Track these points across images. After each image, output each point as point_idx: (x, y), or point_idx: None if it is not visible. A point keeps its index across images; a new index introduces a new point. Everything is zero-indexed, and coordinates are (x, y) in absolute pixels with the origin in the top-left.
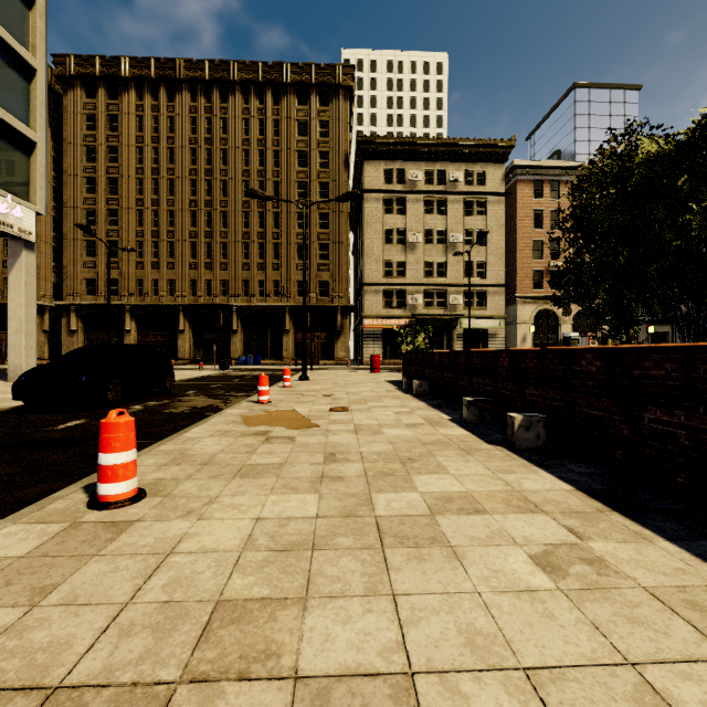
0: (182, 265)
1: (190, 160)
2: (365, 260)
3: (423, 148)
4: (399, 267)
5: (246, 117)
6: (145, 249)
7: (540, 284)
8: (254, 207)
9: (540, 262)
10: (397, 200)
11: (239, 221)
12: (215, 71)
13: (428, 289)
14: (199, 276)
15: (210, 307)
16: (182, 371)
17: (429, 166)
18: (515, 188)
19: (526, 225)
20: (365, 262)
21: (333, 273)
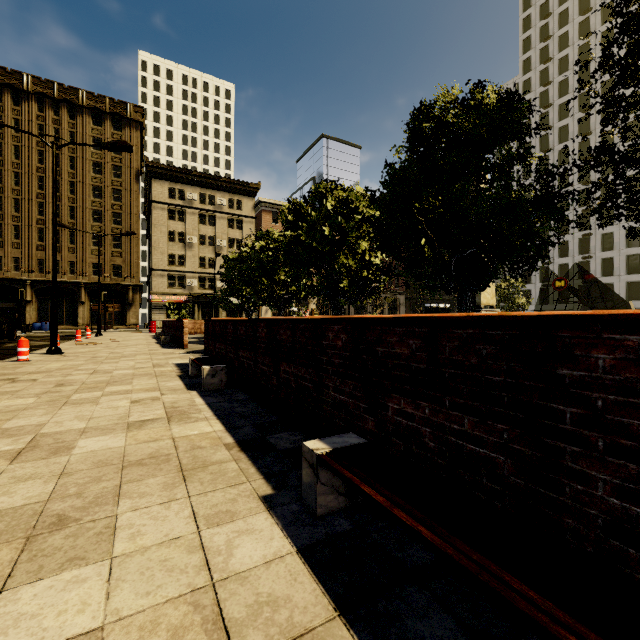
0: None
1: None
2: (152, 251)
3: (198, 178)
4: (180, 259)
5: (41, 123)
6: None
7: None
8: (49, 199)
9: None
10: (178, 211)
11: (33, 209)
12: (7, 77)
13: (202, 276)
14: None
15: (1, 280)
16: None
17: (202, 191)
18: (261, 214)
19: None
20: (152, 253)
21: (125, 259)
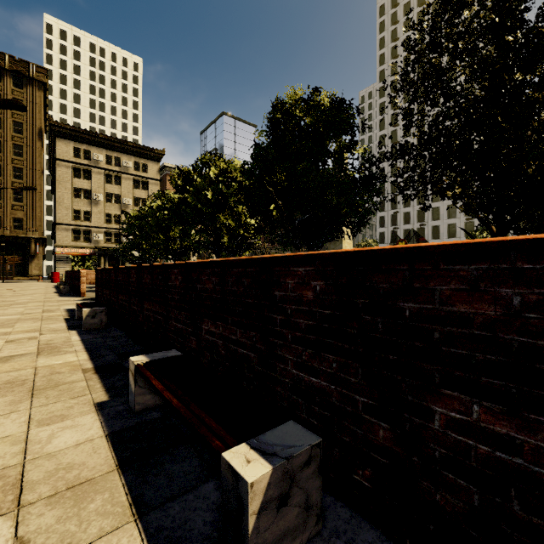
0: None
1: None
2: (57, 206)
3: (104, 141)
4: (86, 215)
5: None
6: None
7: None
8: None
9: None
10: (84, 170)
11: None
12: None
13: (108, 231)
14: None
15: None
16: None
17: (109, 153)
18: (166, 178)
19: None
20: (57, 208)
21: (27, 213)
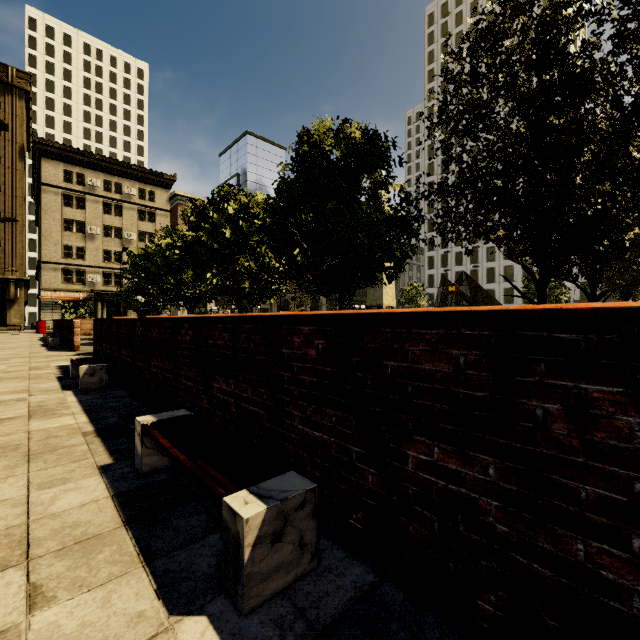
0: None
1: None
2: (43, 241)
3: (102, 163)
4: (79, 251)
5: None
6: None
7: None
8: None
9: None
10: (77, 197)
11: None
12: None
13: (106, 271)
14: None
15: None
16: None
17: (107, 177)
18: (177, 208)
19: None
20: (43, 243)
21: (5, 248)
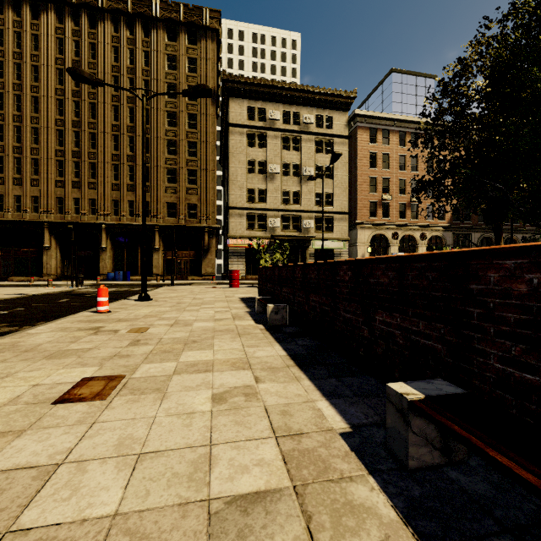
0: (48, 183)
1: (56, 80)
2: (230, 186)
3: (281, 91)
4: (260, 194)
5: (116, 45)
6: (5, 164)
7: (375, 213)
8: (124, 131)
9: (375, 195)
10: (258, 135)
11: (108, 143)
12: None
13: (285, 214)
14: (66, 194)
15: (78, 225)
16: (25, 288)
17: (286, 108)
18: (355, 133)
19: (364, 164)
20: (230, 188)
21: (200, 197)
